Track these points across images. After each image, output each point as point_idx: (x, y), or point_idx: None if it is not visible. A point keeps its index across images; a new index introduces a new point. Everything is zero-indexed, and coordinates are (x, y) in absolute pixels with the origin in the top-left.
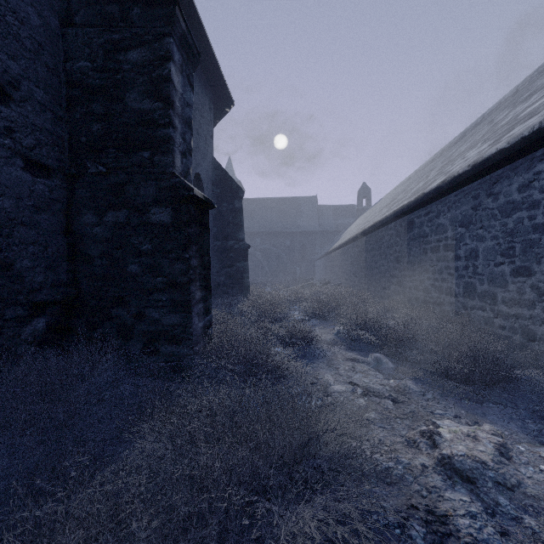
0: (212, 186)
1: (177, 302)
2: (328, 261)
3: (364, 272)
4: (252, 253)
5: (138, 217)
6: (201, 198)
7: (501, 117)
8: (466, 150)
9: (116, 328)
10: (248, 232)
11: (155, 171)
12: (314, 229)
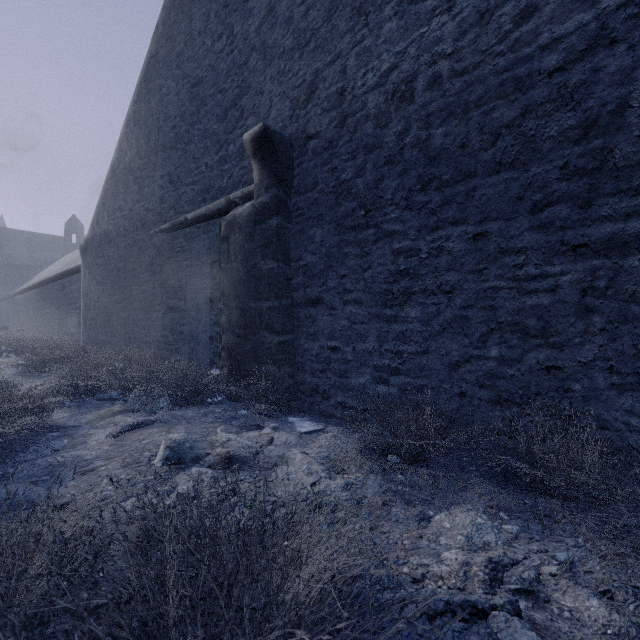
0: None
1: None
2: (12, 305)
3: (42, 317)
4: None
5: None
6: None
7: None
8: None
9: None
10: None
11: None
12: None
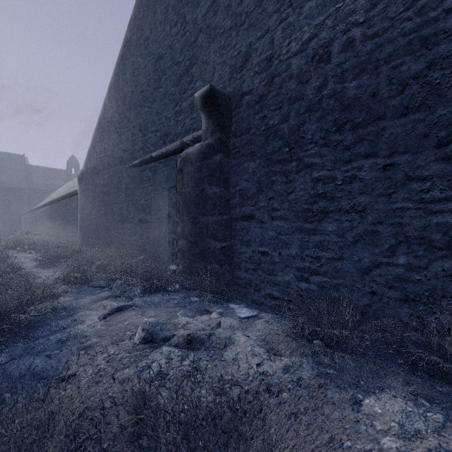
0: None
1: None
2: (33, 216)
3: (52, 225)
4: None
5: None
6: None
7: None
8: None
9: None
10: None
11: None
12: (21, 186)
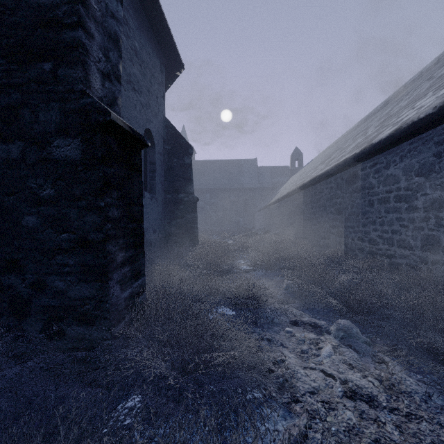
0: (163, 143)
1: (88, 267)
2: (267, 213)
3: (302, 223)
4: (202, 206)
5: (37, 151)
6: (125, 128)
7: None
8: (409, 103)
9: (7, 302)
10: (199, 188)
11: (60, 88)
12: (255, 186)
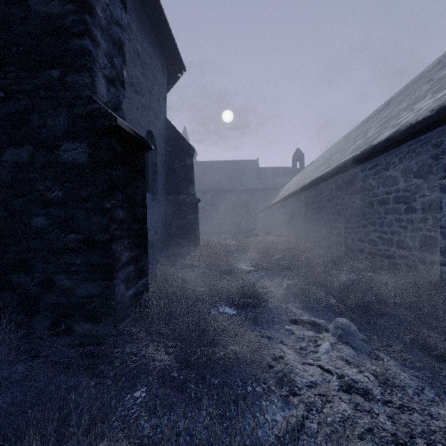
0: (164, 144)
1: (95, 266)
2: (268, 214)
3: (303, 224)
4: (203, 207)
5: (45, 155)
6: (130, 133)
7: (444, 73)
8: (409, 105)
9: (16, 299)
10: (200, 189)
11: (67, 95)
12: (256, 187)
